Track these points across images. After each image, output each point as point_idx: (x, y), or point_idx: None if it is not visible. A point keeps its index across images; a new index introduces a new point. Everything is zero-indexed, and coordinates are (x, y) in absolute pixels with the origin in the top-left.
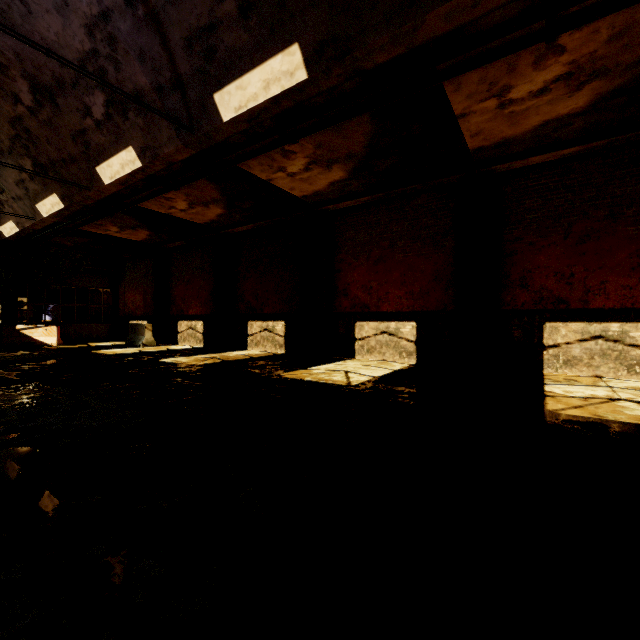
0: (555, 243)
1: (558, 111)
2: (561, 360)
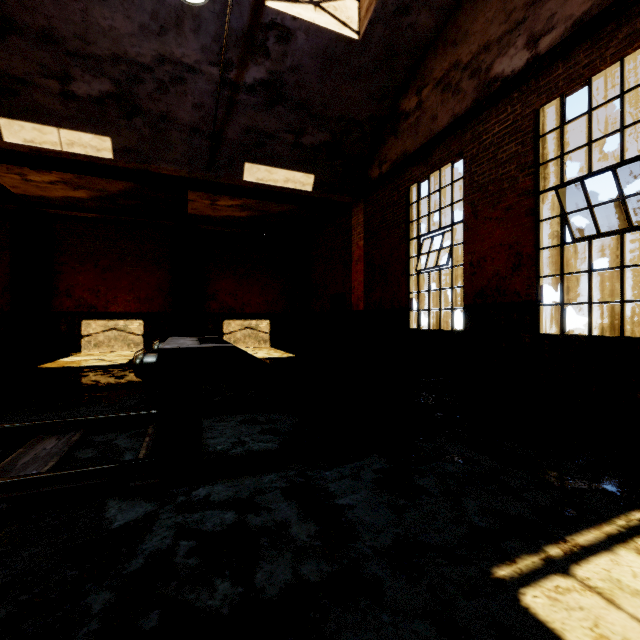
0: (89, 270)
1: (72, 194)
2: (93, 344)
